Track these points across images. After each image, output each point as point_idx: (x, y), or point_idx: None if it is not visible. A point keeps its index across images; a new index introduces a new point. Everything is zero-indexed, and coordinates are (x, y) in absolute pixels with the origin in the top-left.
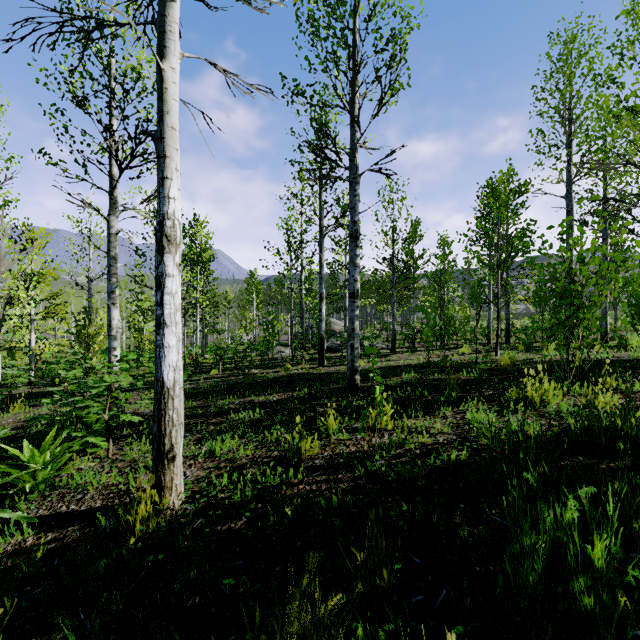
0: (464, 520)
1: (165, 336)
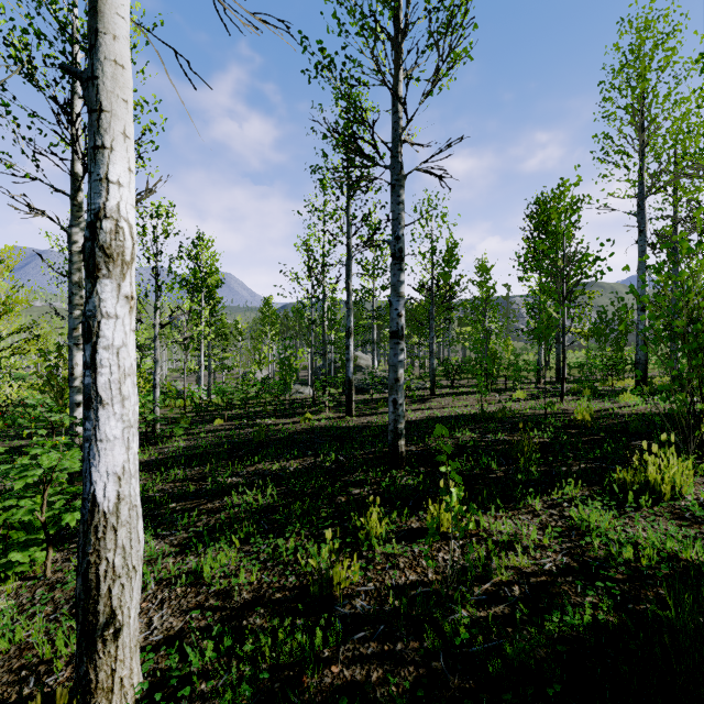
0: None
1: (100, 422)
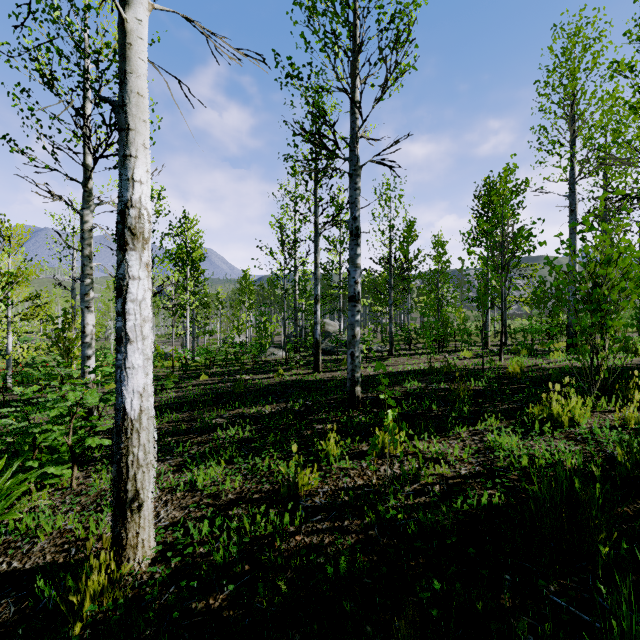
0: (515, 602)
1: (128, 354)
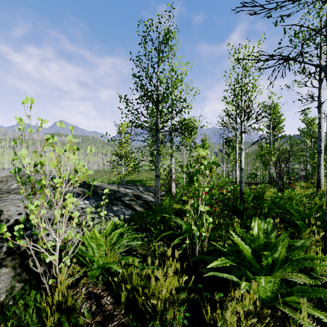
0: None
1: (236, 171)
